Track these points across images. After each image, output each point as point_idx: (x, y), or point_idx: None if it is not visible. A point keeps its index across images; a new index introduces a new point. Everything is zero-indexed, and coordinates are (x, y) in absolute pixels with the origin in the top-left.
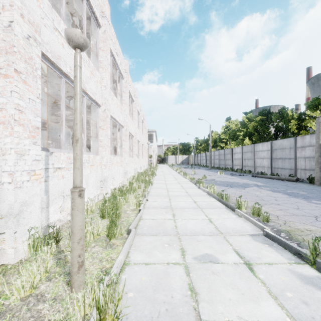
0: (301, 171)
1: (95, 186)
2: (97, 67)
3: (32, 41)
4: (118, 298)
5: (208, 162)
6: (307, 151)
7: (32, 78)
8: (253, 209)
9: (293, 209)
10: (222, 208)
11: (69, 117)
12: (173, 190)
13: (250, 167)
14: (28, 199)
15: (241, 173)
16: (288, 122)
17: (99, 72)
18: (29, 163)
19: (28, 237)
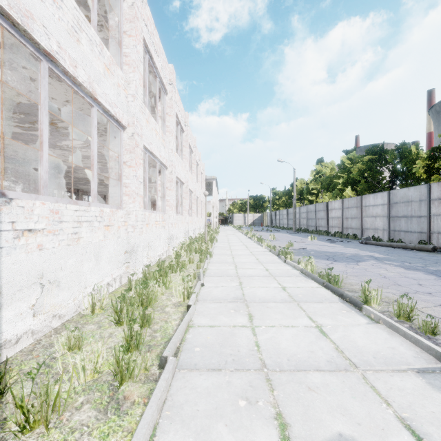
0: (438, 235)
1: (114, 262)
2: (120, 64)
3: None
4: None
5: (291, 223)
6: None
7: None
8: (398, 307)
9: None
10: (334, 301)
11: (82, 151)
12: (244, 266)
13: (355, 229)
14: None
15: (341, 238)
16: (411, 163)
17: (123, 72)
18: None
19: None
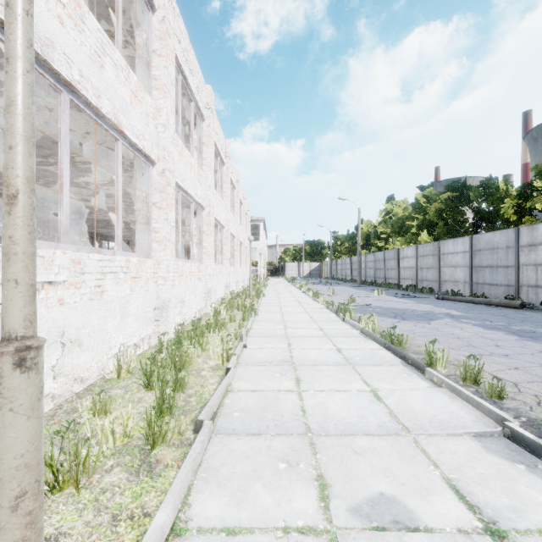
0: (528, 289)
1: (141, 319)
2: (148, 89)
3: None
4: None
5: (356, 274)
6: (541, 252)
7: None
8: (464, 369)
9: (541, 368)
10: (395, 364)
11: (102, 188)
12: (295, 325)
13: (431, 282)
14: None
15: (414, 292)
16: (498, 202)
17: (152, 98)
18: None
19: None
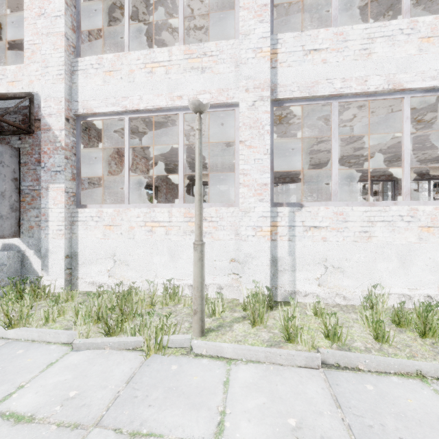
0: None
1: None
2: None
3: (259, 103)
4: (147, 338)
5: None
6: None
7: (258, 139)
8: None
9: None
10: None
11: None
12: None
13: None
14: (253, 253)
15: None
16: None
17: None
18: (255, 219)
19: (253, 287)
